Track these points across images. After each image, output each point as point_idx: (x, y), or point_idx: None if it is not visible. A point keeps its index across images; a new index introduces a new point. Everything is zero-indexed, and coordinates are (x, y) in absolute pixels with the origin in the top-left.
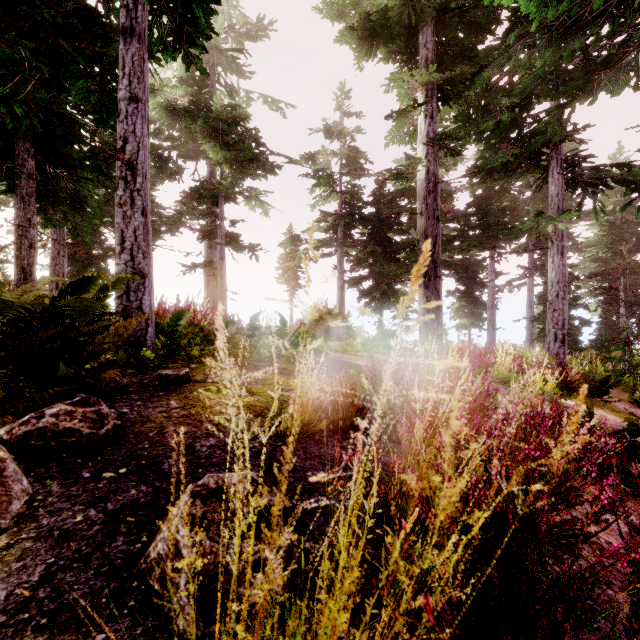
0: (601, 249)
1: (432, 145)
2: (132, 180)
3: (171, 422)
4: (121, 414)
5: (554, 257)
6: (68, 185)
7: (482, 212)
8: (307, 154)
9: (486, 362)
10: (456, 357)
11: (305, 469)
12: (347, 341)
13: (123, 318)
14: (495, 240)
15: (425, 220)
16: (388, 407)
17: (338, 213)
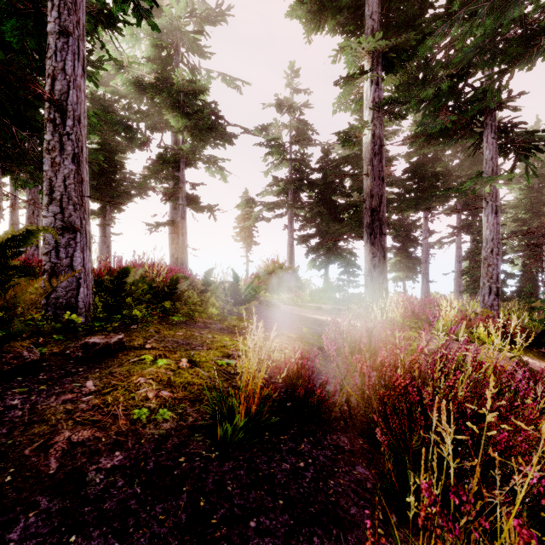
0: (521, 211)
1: (378, 110)
2: (61, 123)
3: (71, 421)
4: (5, 410)
5: (488, 216)
6: (35, 147)
7: (417, 177)
8: (261, 126)
9: (429, 315)
10: (402, 310)
11: (247, 512)
12: (297, 293)
13: (51, 277)
14: (429, 202)
15: (371, 181)
16: (361, 401)
17: (288, 178)
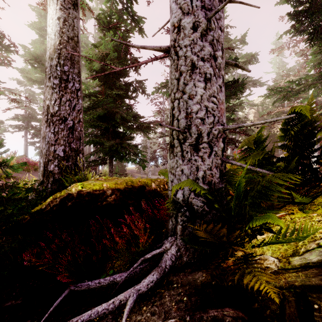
0: None
1: None
2: None
3: None
4: None
5: None
6: None
7: None
8: (7, 89)
9: None
10: None
11: None
12: None
13: None
14: None
15: None
16: None
17: (24, 115)
